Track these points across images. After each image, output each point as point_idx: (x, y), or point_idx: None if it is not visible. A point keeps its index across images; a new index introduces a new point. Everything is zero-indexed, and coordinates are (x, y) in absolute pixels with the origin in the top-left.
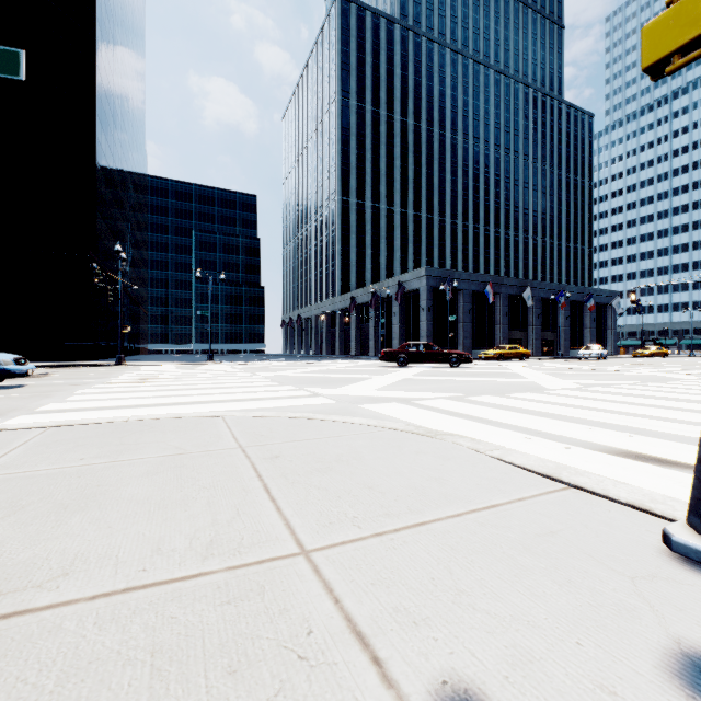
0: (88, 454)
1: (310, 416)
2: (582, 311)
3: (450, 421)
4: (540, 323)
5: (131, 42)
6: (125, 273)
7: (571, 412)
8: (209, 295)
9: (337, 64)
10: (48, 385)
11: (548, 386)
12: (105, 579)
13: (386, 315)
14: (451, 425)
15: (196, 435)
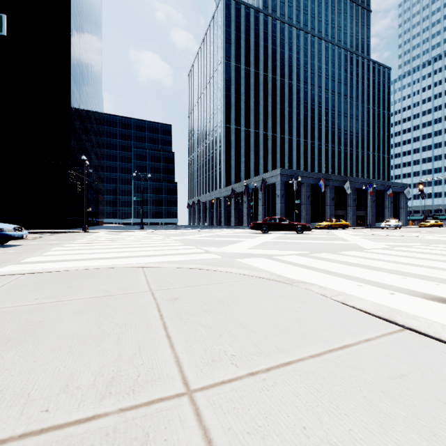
0: (42, 294)
1: (202, 267)
2: (383, 197)
3: (301, 271)
4: (355, 205)
5: (93, 29)
6: (89, 174)
7: (387, 265)
8: (141, 187)
9: (223, 39)
10: (36, 244)
11: (365, 246)
12: (9, 422)
13: (254, 200)
14: (302, 275)
15: (121, 281)
